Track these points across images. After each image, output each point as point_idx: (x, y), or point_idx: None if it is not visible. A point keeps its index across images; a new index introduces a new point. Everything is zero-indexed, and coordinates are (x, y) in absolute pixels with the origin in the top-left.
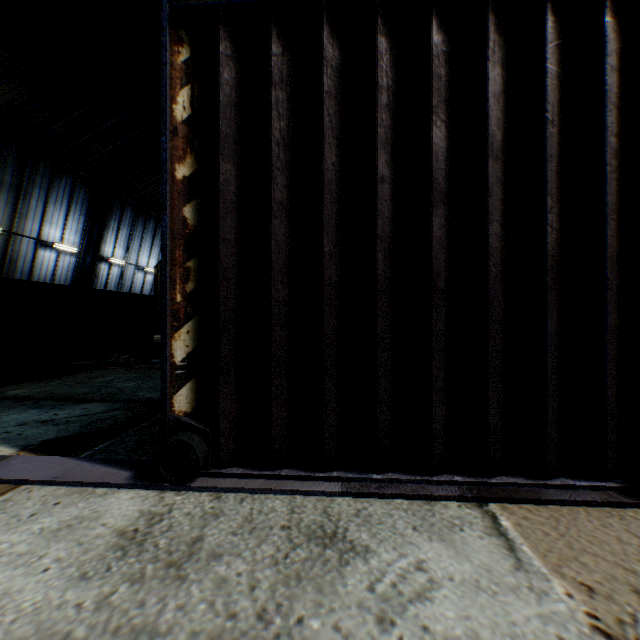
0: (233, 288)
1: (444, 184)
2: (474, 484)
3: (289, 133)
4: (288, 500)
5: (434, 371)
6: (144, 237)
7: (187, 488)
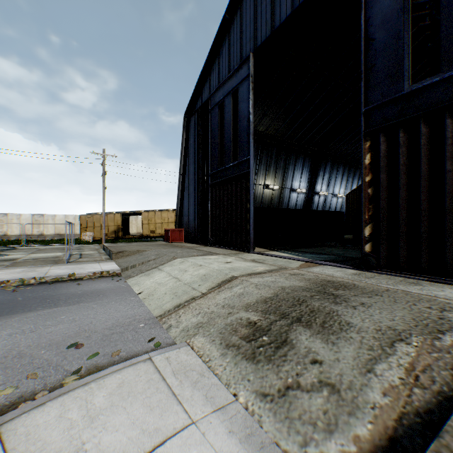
0: (385, 213)
1: None
2: None
3: (406, 160)
4: (403, 278)
5: None
6: (336, 177)
7: (369, 271)
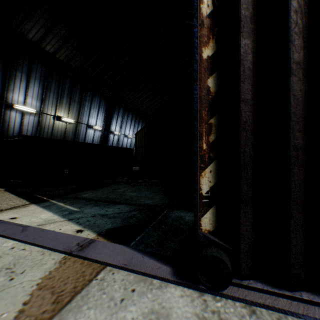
0: (250, 137)
1: None
2: None
3: (304, 2)
4: None
5: None
6: (127, 121)
7: (220, 294)
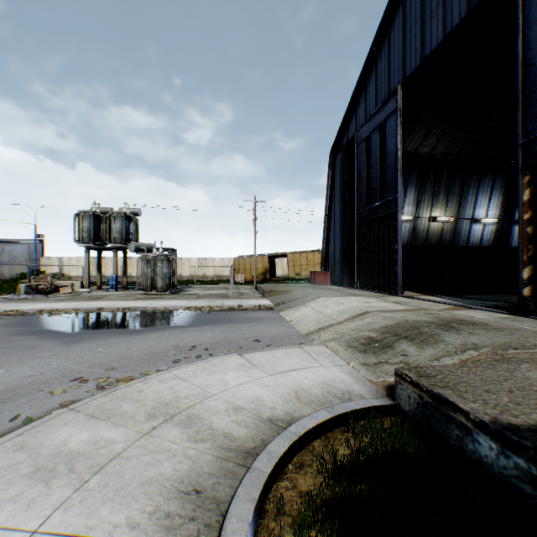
0: None
1: None
2: None
3: None
4: None
5: None
6: None
7: (524, 317)
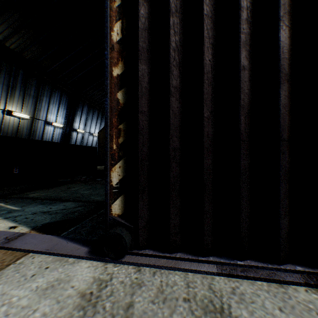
0: (146, 140)
1: (287, 68)
2: (312, 273)
3: (181, 43)
4: (183, 276)
5: (280, 194)
6: (93, 119)
7: (120, 262)
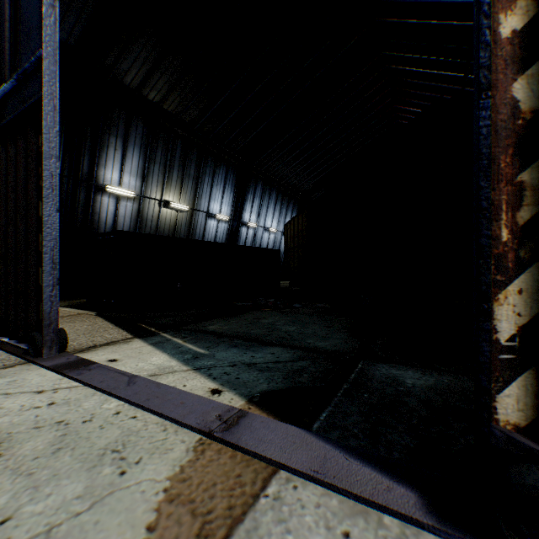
0: None
1: None
2: None
3: None
4: None
5: None
6: (269, 205)
7: None
